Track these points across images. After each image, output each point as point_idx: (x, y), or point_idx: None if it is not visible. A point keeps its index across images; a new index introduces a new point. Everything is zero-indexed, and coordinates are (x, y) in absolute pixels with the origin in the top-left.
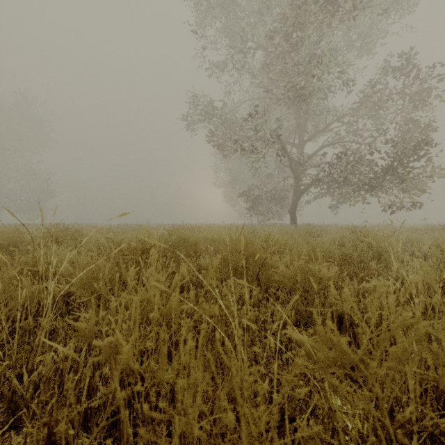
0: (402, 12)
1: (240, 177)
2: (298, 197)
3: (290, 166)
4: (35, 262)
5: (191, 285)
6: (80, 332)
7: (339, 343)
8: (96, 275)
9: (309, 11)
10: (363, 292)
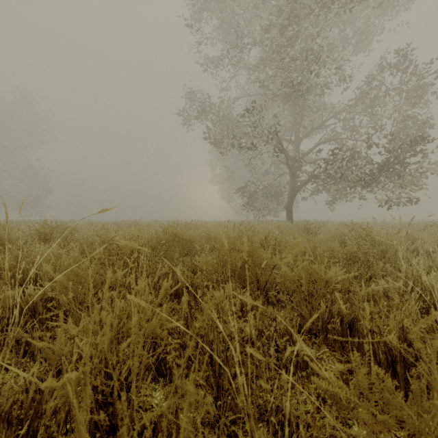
0: (398, 8)
1: (237, 174)
2: (294, 194)
3: (286, 163)
4: (16, 262)
5: (184, 289)
6: (45, 353)
7: (395, 402)
8: (78, 278)
9: (306, 6)
10: (371, 295)
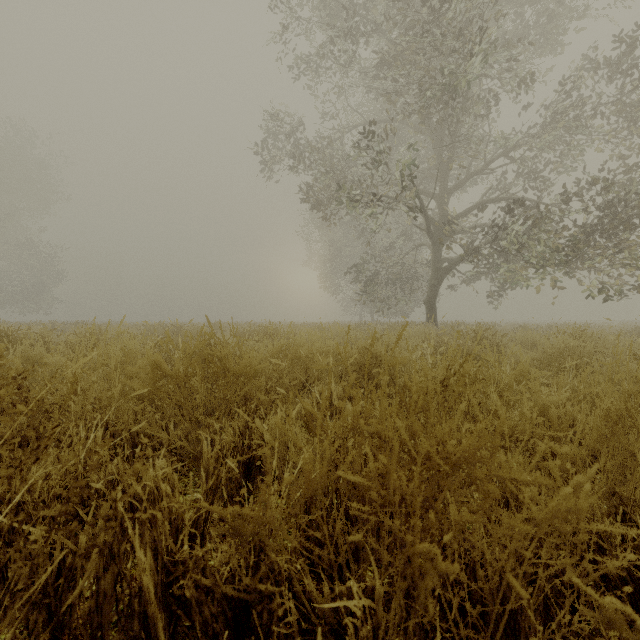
0: None
1: (346, 251)
2: (440, 280)
3: (427, 229)
4: None
5: None
6: None
7: None
8: None
9: None
10: None
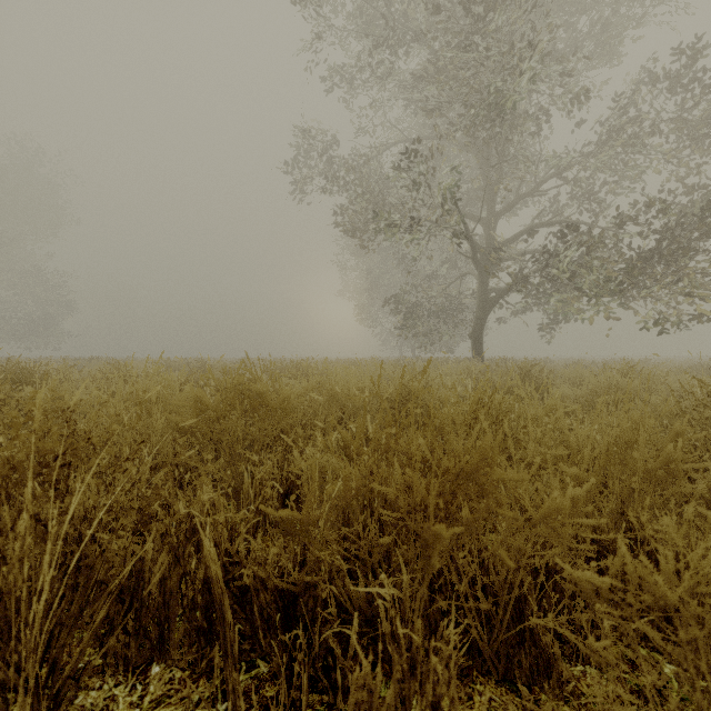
0: None
1: (384, 280)
2: (487, 312)
3: (473, 256)
4: None
5: None
6: None
7: None
8: None
9: None
10: None
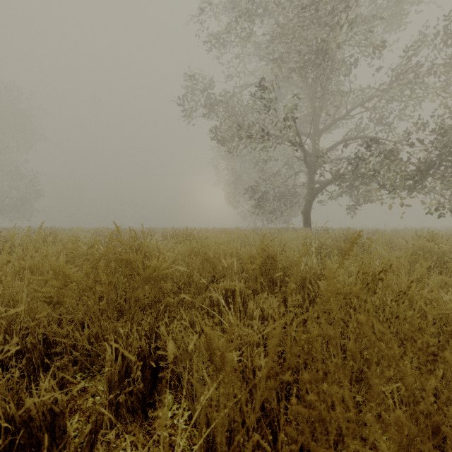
0: None
1: (244, 176)
2: (313, 197)
3: (304, 159)
4: None
5: None
6: None
7: None
8: None
9: None
10: None
